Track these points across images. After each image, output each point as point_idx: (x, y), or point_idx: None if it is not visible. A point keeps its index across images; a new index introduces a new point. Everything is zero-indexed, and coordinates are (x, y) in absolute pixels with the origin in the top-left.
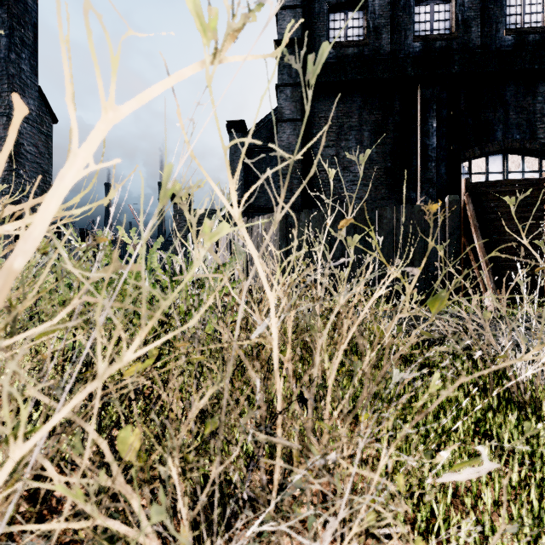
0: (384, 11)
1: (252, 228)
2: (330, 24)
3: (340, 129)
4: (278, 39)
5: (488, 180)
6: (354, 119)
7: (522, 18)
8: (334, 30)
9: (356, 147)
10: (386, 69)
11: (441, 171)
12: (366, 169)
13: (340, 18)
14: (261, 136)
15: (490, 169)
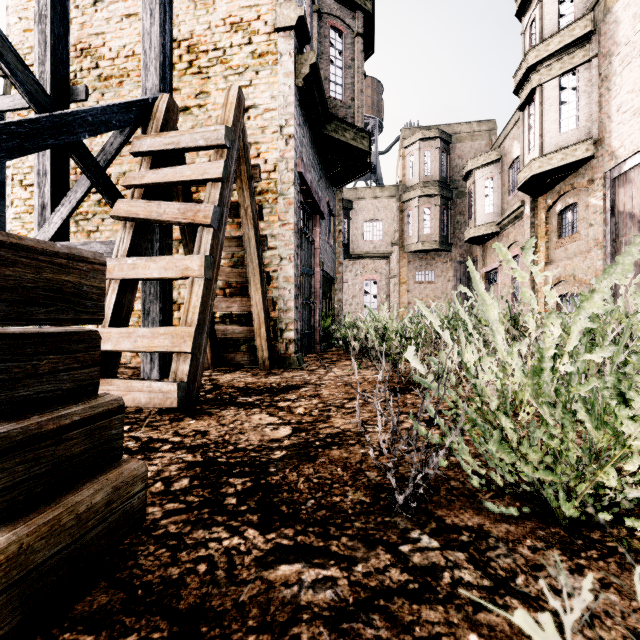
0: None
1: None
2: None
3: None
4: None
5: None
6: None
7: None
8: None
9: None
10: None
11: None
12: None
13: None
14: None
15: None
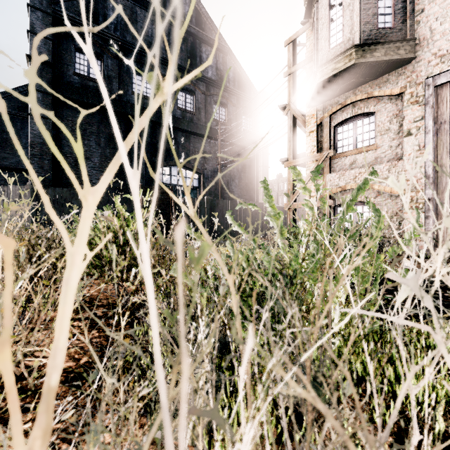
0: (114, 69)
1: (4, 193)
2: (77, 59)
3: (84, 132)
4: (30, 55)
5: (171, 179)
6: (94, 128)
7: (185, 103)
8: (79, 64)
9: (96, 146)
10: (115, 104)
11: (147, 171)
12: (103, 162)
13: (84, 58)
14: (11, 104)
15: (172, 174)
